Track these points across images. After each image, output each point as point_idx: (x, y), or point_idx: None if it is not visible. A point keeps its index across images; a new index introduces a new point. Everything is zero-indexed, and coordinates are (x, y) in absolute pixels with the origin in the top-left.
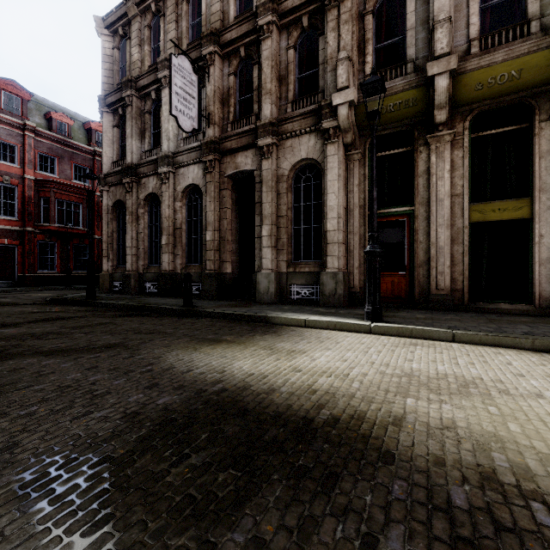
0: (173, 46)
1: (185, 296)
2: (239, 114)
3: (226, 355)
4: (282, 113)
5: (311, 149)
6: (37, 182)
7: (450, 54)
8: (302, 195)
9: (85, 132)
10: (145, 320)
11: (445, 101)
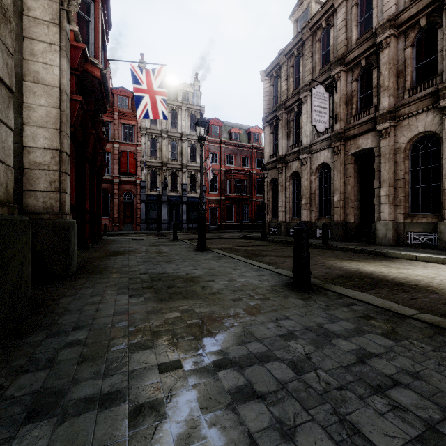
0: (309, 74)
1: (323, 237)
2: (360, 107)
3: (358, 265)
4: (399, 100)
5: (428, 123)
6: (225, 171)
7: None
8: (419, 161)
9: (247, 135)
10: None
11: None
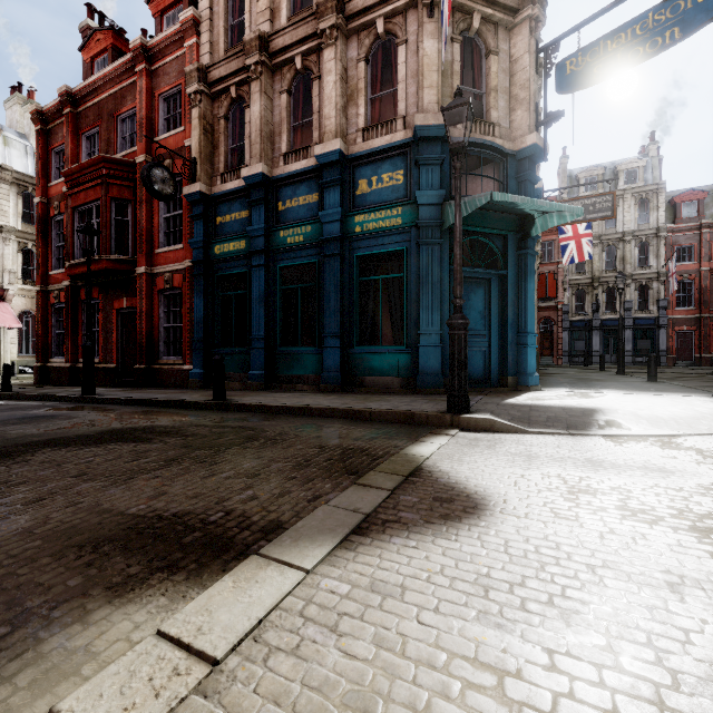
0: None
1: None
2: None
3: None
4: None
5: None
6: (712, 271)
7: None
8: None
9: None
10: None
11: None
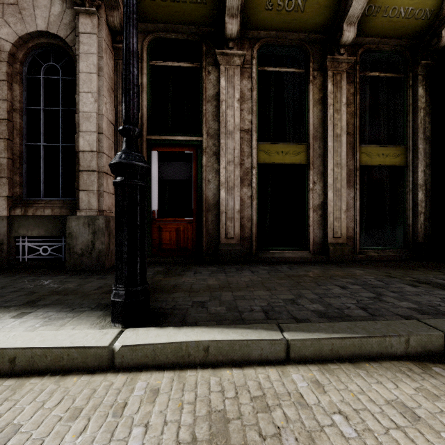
0: None
1: None
2: None
3: None
4: None
5: (55, 18)
6: None
7: None
8: (41, 93)
9: None
10: None
11: (237, 6)
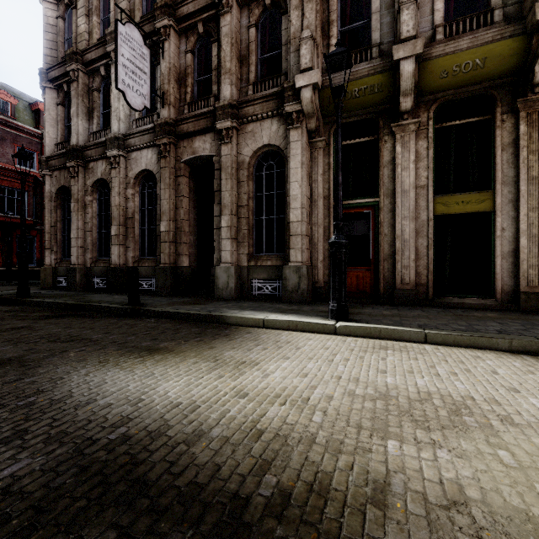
0: (124, 18)
1: (130, 292)
2: (197, 96)
3: (153, 372)
4: (243, 96)
5: (273, 134)
6: None
7: (416, 38)
8: (264, 184)
9: (32, 114)
10: (75, 322)
11: (411, 88)
